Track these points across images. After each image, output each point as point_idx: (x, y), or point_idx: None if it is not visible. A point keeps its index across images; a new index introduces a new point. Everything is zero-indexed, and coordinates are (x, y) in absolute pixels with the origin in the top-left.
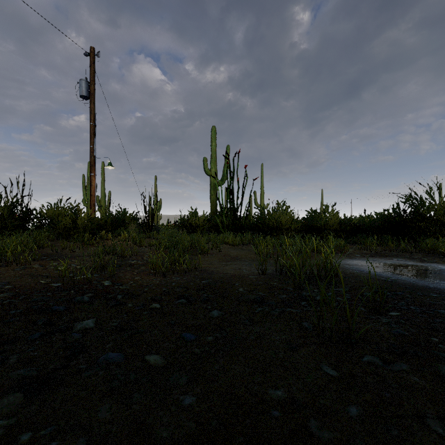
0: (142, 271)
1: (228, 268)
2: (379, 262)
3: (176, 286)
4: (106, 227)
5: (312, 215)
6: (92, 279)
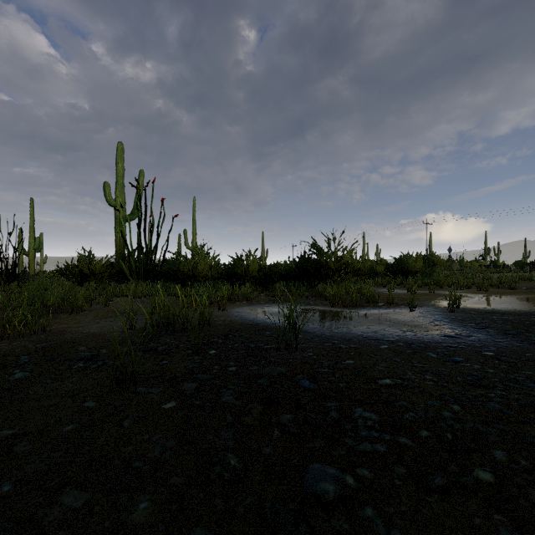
0: None
1: (95, 326)
2: (270, 308)
3: None
4: None
5: (235, 261)
6: None
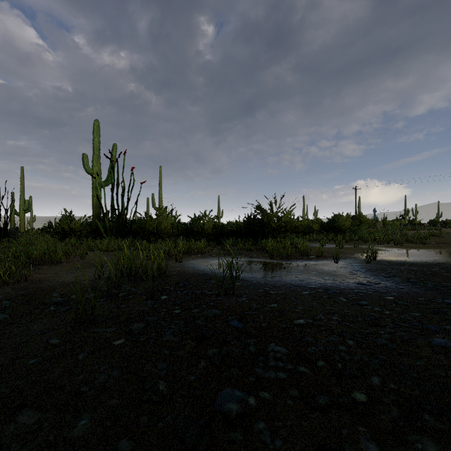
0: None
1: (69, 276)
2: (220, 260)
3: None
4: None
5: (193, 221)
6: None
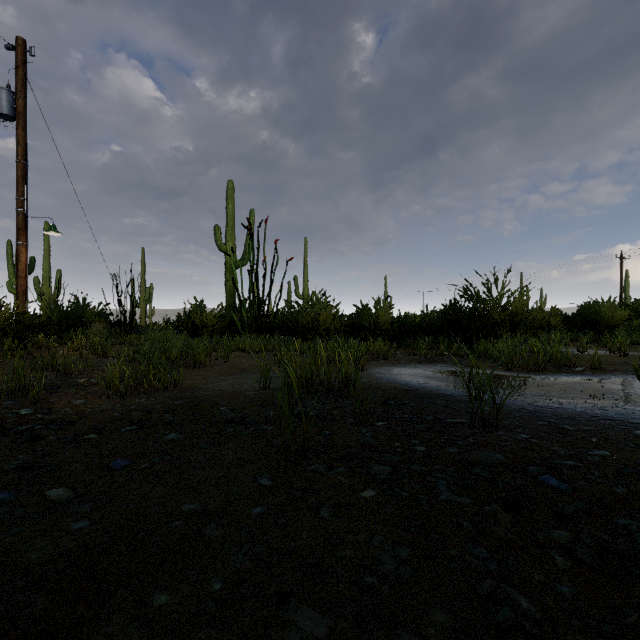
0: (91, 393)
1: (224, 384)
2: (419, 369)
3: (136, 409)
4: (48, 327)
5: (361, 311)
6: (0, 407)
